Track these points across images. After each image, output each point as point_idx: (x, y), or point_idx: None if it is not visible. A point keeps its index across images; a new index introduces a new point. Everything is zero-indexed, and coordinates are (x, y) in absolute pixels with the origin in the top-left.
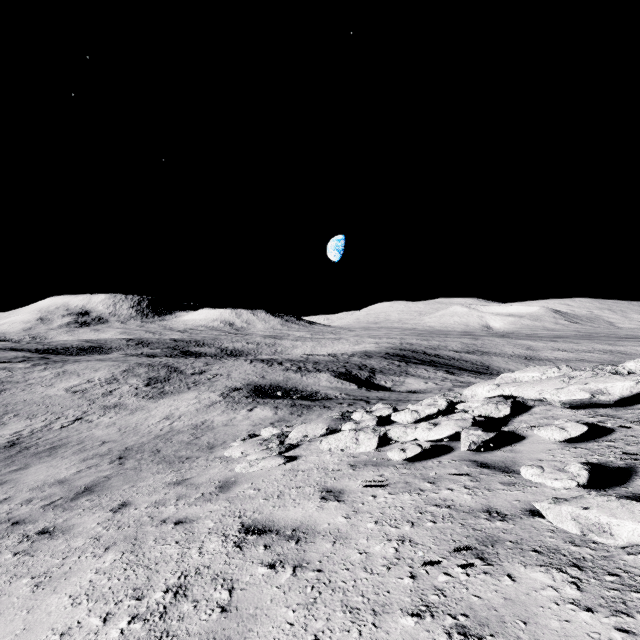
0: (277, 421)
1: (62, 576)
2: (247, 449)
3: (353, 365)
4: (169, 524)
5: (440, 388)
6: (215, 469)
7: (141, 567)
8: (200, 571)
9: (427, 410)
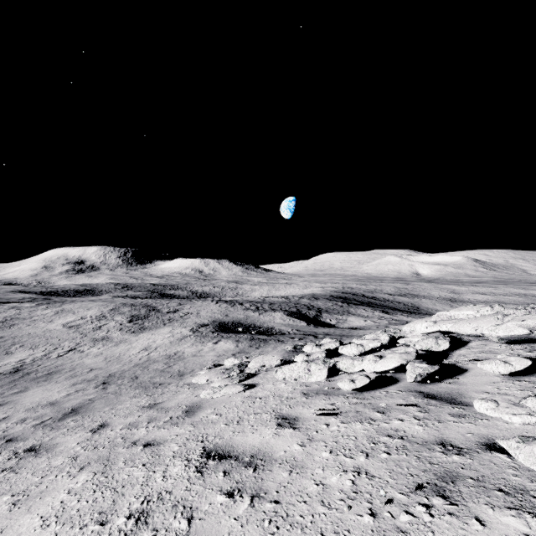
0: (238, 352)
1: (38, 495)
2: (211, 377)
3: (303, 305)
4: (139, 446)
5: (378, 325)
6: (183, 394)
7: (109, 489)
8: (162, 496)
9: (371, 344)
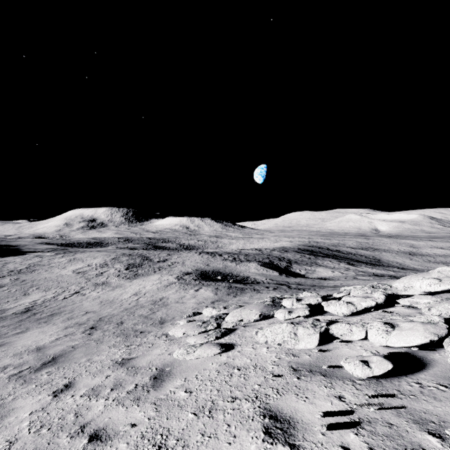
0: (217, 301)
1: None
2: (188, 330)
3: (274, 257)
4: (84, 437)
5: (345, 276)
6: (158, 349)
7: None
8: None
9: (364, 303)
